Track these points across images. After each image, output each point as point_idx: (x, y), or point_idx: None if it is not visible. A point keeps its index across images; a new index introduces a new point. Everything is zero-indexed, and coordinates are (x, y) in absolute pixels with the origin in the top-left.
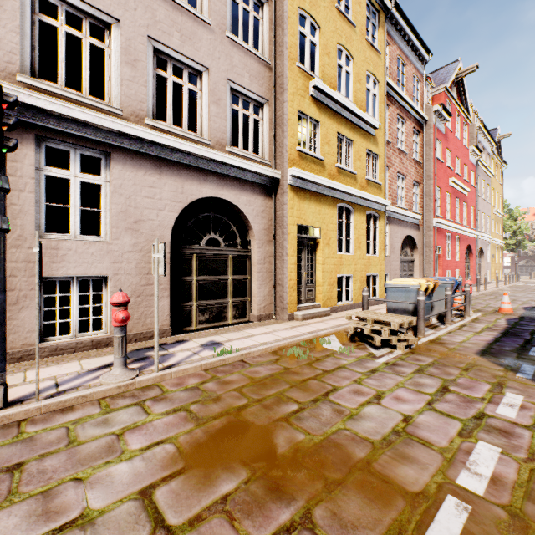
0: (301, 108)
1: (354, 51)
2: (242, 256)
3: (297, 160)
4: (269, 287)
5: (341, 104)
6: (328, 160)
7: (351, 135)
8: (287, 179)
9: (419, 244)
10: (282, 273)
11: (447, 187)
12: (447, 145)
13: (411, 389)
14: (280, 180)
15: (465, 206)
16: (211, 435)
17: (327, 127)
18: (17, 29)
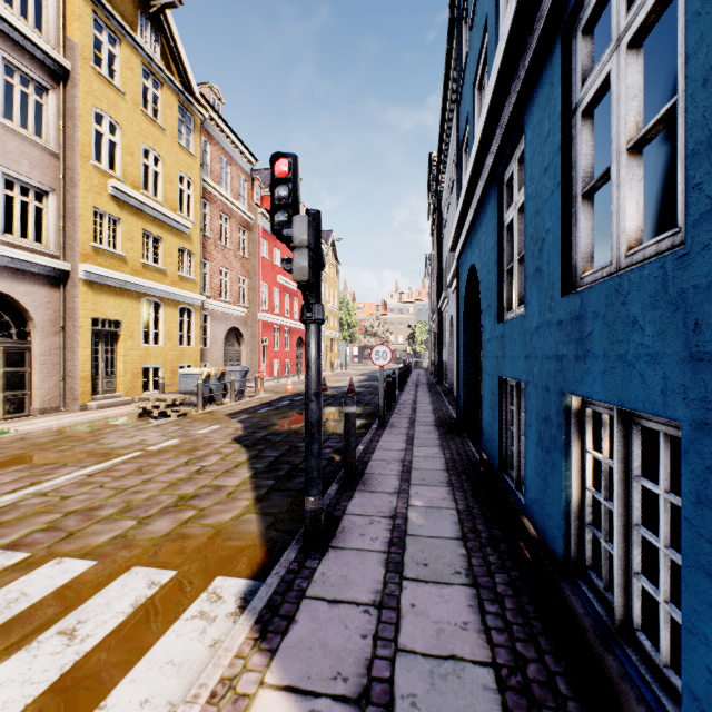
0: (97, 205)
1: (165, 153)
2: (19, 347)
3: (92, 255)
4: (57, 380)
5: (147, 204)
6: (131, 256)
7: (161, 233)
8: (80, 273)
9: (246, 336)
10: (73, 365)
11: (276, 283)
12: (276, 244)
13: (159, 432)
14: (71, 273)
15: (297, 301)
16: (1, 462)
17: (130, 224)
18: None
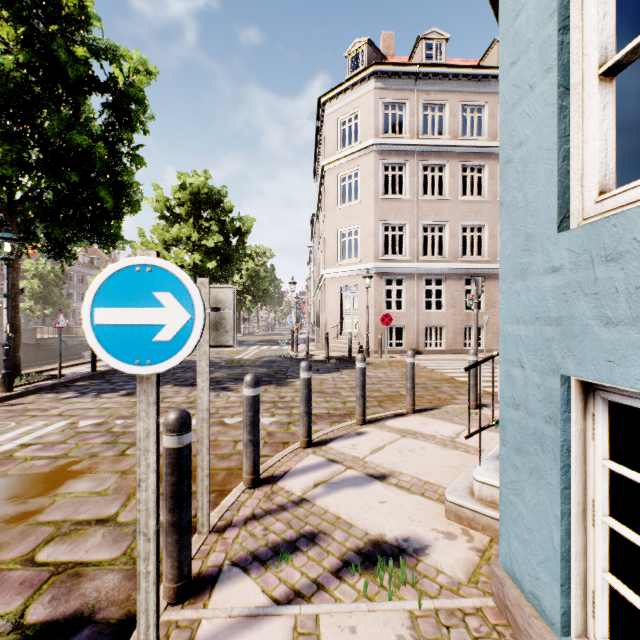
0: None
1: None
2: None
3: None
4: None
5: None
6: None
7: None
8: None
9: None
10: None
11: None
12: None
13: None
14: None
15: None
16: None
17: None
18: (458, 243)
